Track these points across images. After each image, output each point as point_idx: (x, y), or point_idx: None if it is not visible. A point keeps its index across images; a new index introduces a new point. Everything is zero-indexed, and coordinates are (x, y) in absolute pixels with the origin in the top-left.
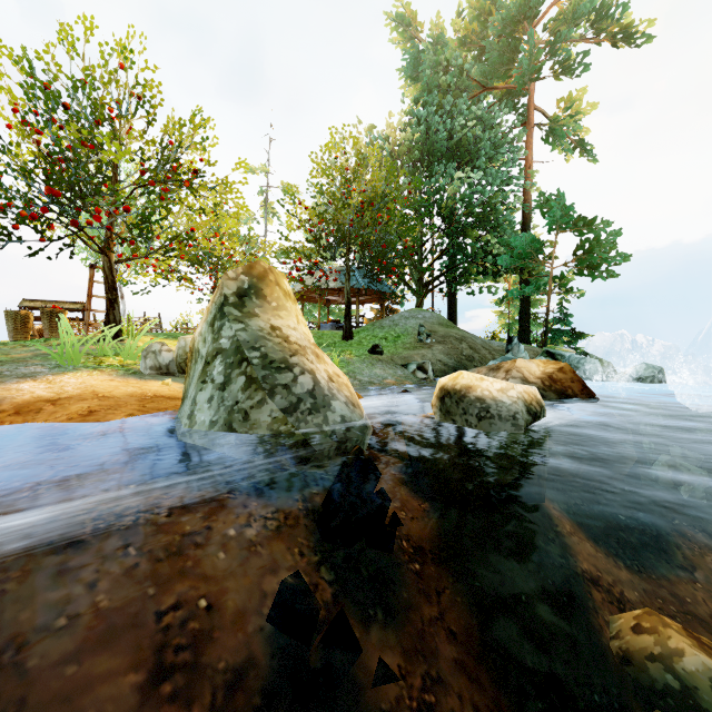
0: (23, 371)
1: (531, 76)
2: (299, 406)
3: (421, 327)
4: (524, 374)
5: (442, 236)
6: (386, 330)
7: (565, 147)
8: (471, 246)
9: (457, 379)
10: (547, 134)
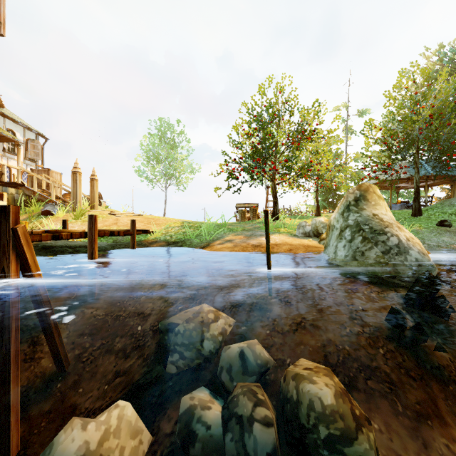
0: (258, 233)
1: None
2: (390, 251)
3: None
4: None
5: None
6: (455, 208)
7: None
8: None
9: None
10: None
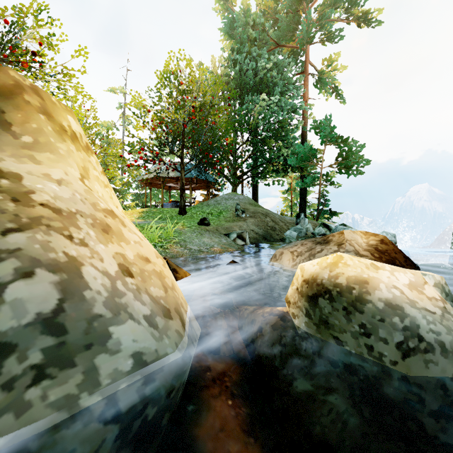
0: None
1: (307, 40)
2: None
3: (237, 205)
4: (355, 246)
5: (249, 144)
6: (212, 208)
7: (328, 90)
8: (269, 151)
9: (337, 267)
10: (317, 80)
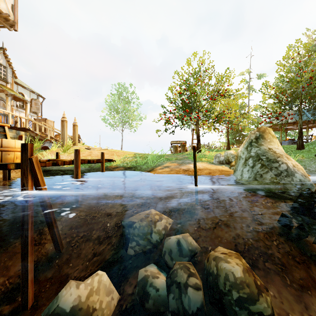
0: (186, 162)
1: None
2: (281, 174)
3: None
4: None
5: None
6: None
7: None
8: None
9: None
10: None
